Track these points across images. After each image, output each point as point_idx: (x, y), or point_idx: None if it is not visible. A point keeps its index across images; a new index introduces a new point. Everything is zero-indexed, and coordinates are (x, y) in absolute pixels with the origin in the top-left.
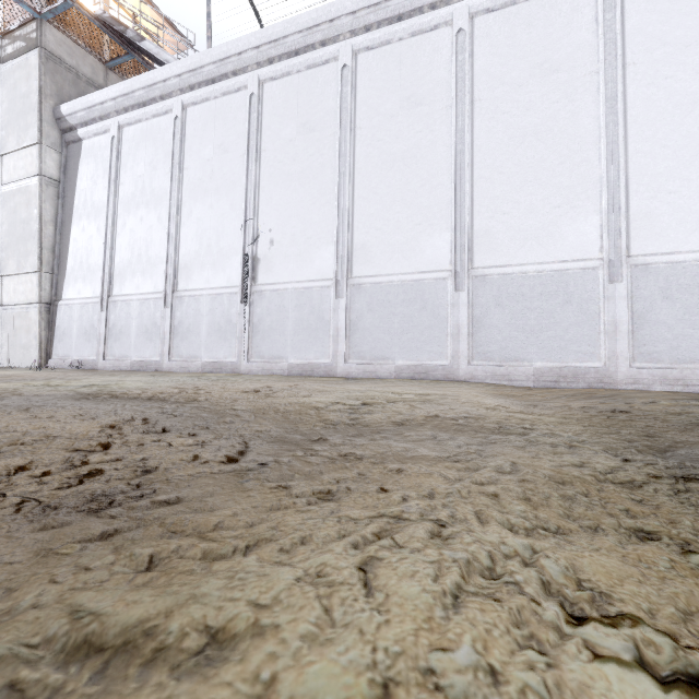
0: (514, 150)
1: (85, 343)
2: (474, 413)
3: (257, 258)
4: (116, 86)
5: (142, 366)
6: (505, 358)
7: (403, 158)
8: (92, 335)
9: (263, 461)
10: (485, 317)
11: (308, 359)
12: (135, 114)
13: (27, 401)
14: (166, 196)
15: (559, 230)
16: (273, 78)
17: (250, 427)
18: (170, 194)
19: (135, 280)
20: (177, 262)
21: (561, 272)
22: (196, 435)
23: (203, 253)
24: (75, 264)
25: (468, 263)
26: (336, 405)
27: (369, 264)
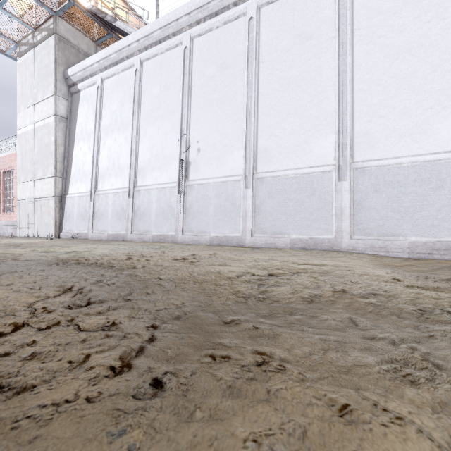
0: (390, 65)
1: (81, 222)
2: (379, 289)
3: (188, 162)
4: (99, 53)
5: (114, 237)
6: (382, 234)
7: (296, 81)
8: (85, 217)
9: (160, 372)
10: (364, 200)
11: (224, 233)
12: (111, 70)
13: (12, 266)
14: (130, 123)
15: (431, 128)
16: (200, 34)
17: (168, 300)
18: (132, 122)
19: (111, 180)
20: (136, 167)
21: (434, 162)
22: (114, 310)
23: (153, 160)
24: (76, 171)
25: (349, 158)
26: (247, 276)
27: (269, 163)
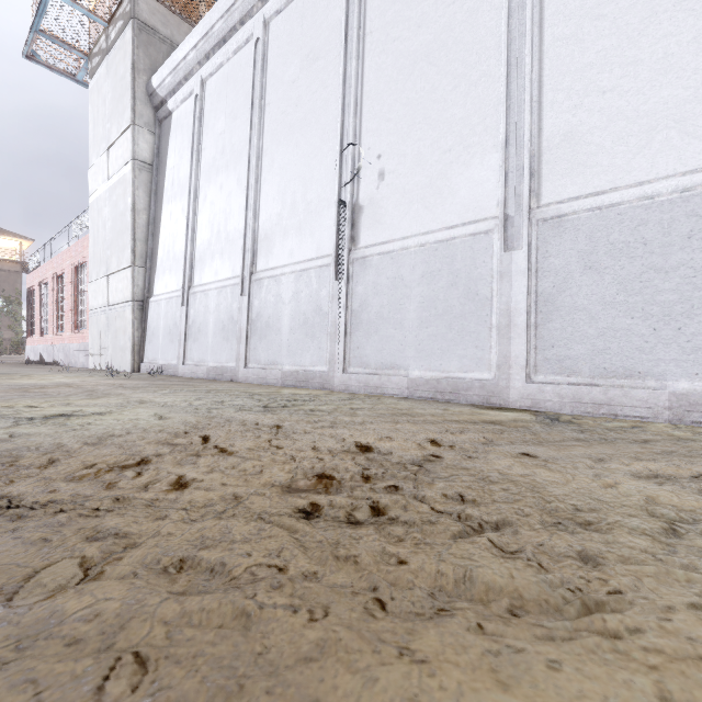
0: None
1: (169, 344)
2: None
3: (358, 206)
4: (196, 29)
5: (217, 374)
6: None
7: None
8: (174, 335)
9: None
10: None
11: (446, 371)
12: (216, 57)
13: None
14: (246, 148)
15: None
16: None
17: None
18: (250, 144)
19: (214, 264)
20: (256, 233)
21: None
22: None
23: (286, 215)
24: (164, 255)
25: None
26: None
27: (584, 171)
